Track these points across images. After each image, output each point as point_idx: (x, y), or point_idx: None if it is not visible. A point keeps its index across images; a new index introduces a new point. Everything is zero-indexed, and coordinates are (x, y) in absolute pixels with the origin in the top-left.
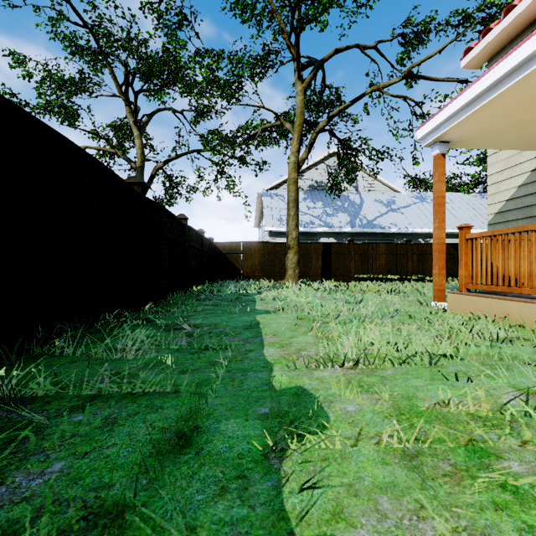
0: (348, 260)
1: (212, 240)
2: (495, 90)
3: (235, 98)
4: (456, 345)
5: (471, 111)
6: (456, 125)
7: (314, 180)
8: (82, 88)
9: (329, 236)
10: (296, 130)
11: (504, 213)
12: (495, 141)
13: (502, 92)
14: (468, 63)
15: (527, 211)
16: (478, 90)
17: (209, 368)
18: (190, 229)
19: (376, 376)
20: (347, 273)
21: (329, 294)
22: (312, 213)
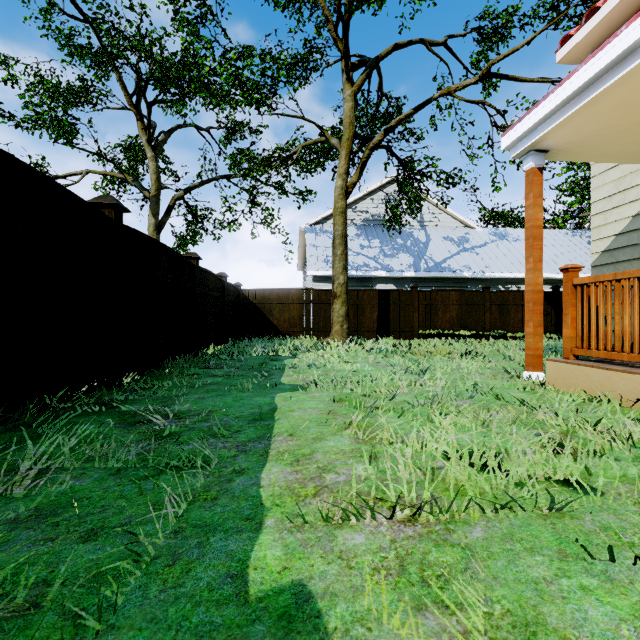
0: (411, 311)
1: (239, 287)
2: (622, 67)
3: (267, 105)
4: (585, 462)
5: (583, 102)
6: (561, 124)
7: (369, 213)
8: (83, 98)
9: (387, 282)
10: (343, 145)
11: (614, 252)
12: (611, 149)
13: (634, 68)
14: (566, 56)
15: None
16: (596, 68)
17: (145, 524)
18: (205, 271)
19: (454, 546)
20: (409, 328)
21: (385, 357)
22: (367, 254)
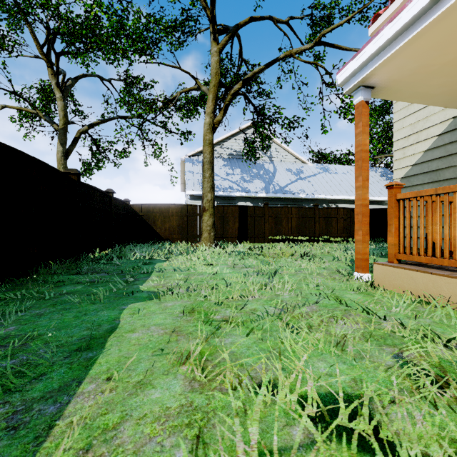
0: (263, 222)
1: (128, 202)
2: None
3: (149, 54)
4: None
5: (410, 35)
6: (388, 59)
7: (233, 149)
8: None
9: (246, 200)
10: (211, 90)
11: (410, 178)
12: (420, 90)
13: None
14: (376, 30)
15: (433, 175)
16: (426, 0)
17: None
18: (89, 187)
19: None
20: (261, 235)
21: (242, 260)
22: (231, 179)
